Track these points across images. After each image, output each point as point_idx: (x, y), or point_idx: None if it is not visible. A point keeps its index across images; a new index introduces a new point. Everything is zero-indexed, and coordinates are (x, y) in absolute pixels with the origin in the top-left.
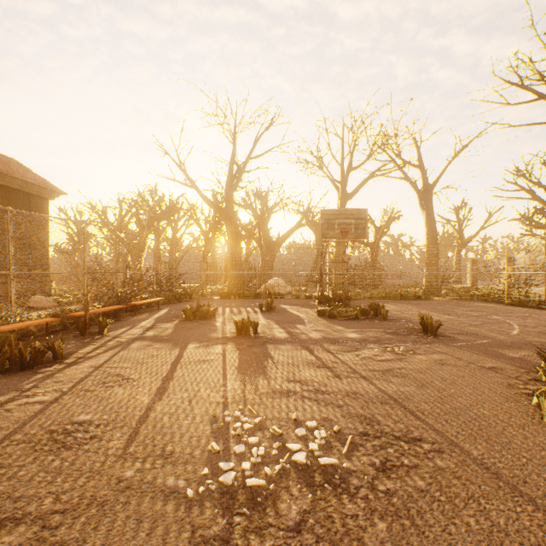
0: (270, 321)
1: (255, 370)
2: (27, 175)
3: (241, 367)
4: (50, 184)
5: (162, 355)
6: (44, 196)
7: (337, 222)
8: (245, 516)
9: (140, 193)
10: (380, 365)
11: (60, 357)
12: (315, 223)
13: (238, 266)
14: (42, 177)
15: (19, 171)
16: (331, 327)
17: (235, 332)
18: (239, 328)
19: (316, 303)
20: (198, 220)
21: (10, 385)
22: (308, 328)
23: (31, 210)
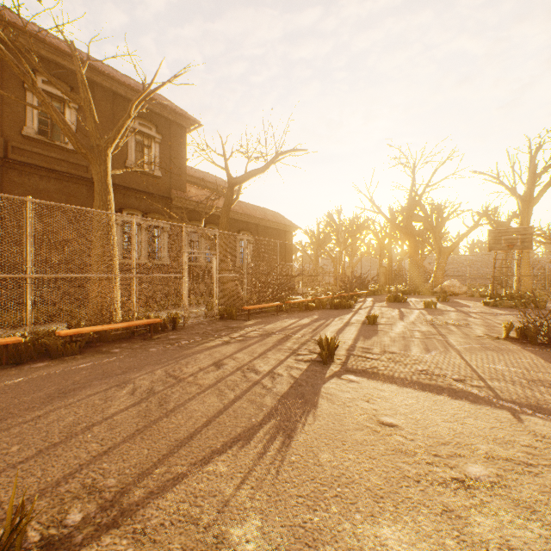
0: (444, 305)
1: (436, 315)
2: (284, 220)
3: (429, 314)
4: (293, 223)
5: (391, 310)
6: (291, 231)
7: (503, 238)
8: (436, 326)
9: (330, 215)
10: (503, 319)
11: (352, 307)
12: (501, 224)
13: (416, 270)
14: (289, 220)
15: (282, 220)
16: (488, 309)
17: (422, 307)
18: (425, 304)
19: (486, 299)
20: (376, 232)
21: (348, 311)
22: (470, 309)
23: (285, 240)
